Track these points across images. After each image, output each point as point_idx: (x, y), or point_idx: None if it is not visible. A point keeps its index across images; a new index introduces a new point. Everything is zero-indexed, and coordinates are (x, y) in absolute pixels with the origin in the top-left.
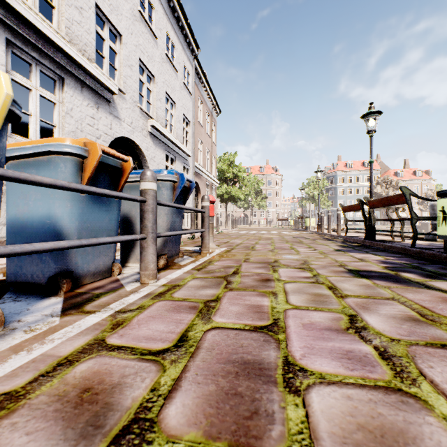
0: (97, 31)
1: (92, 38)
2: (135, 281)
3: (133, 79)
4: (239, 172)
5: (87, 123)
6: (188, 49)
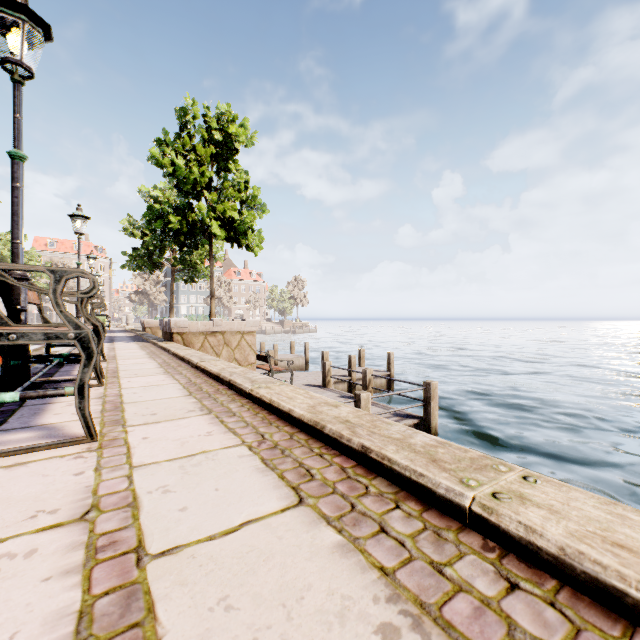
0: None
1: None
2: None
3: None
4: (30, 261)
5: None
6: None
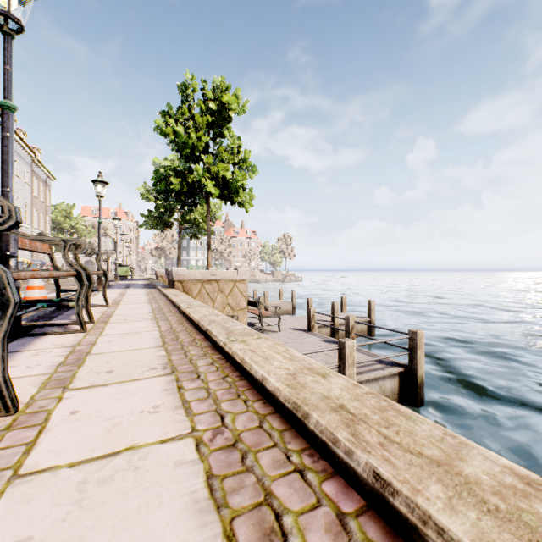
0: None
1: None
2: None
3: None
4: (77, 225)
5: None
6: (28, 156)
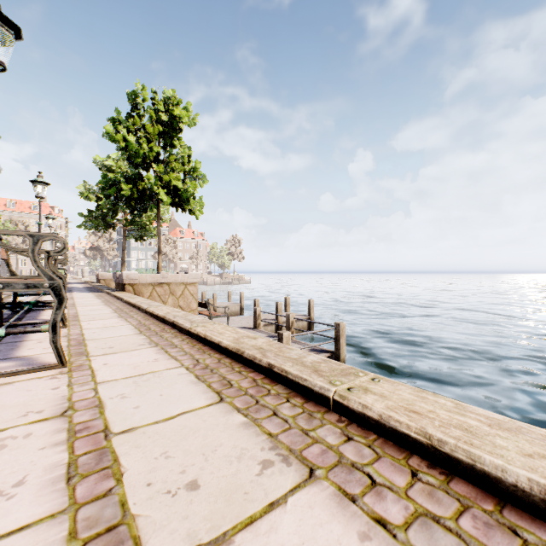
0: None
1: None
2: None
3: None
4: None
5: None
6: None
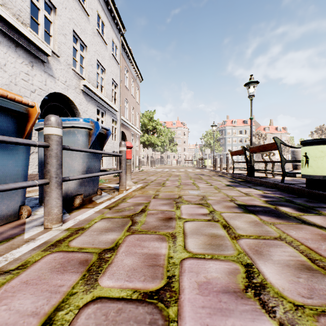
0: (32, 0)
1: (27, 5)
2: (41, 224)
3: (67, 46)
4: (157, 125)
5: (22, 78)
6: (116, 28)
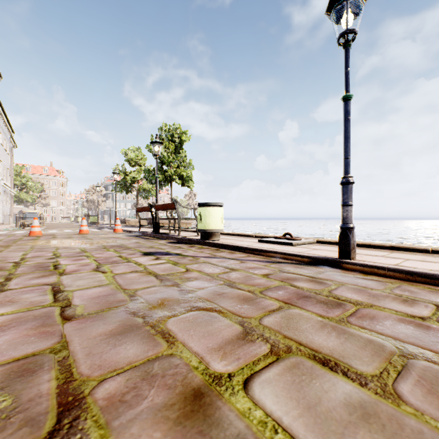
0: None
1: None
2: None
3: None
4: (27, 182)
5: None
6: (8, 134)
